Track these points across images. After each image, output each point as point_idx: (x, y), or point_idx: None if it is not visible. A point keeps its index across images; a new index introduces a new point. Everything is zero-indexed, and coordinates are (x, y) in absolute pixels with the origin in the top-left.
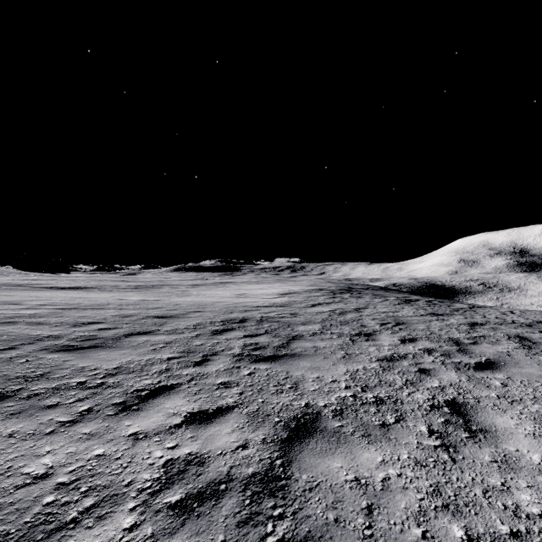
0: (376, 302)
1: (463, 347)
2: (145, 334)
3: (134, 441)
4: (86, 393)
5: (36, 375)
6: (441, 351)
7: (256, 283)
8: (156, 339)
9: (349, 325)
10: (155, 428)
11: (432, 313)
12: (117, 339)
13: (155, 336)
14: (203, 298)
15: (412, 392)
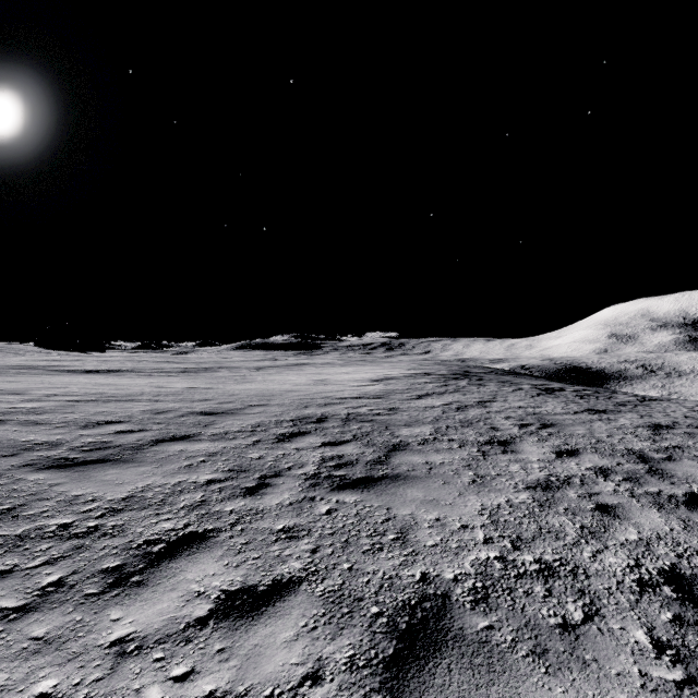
0: (506, 392)
1: (655, 466)
2: (181, 441)
3: (116, 659)
4: (66, 547)
5: (0, 511)
6: (623, 473)
7: (340, 365)
8: (195, 448)
9: (473, 427)
10: (160, 626)
11: (590, 409)
12: (139, 447)
13: (194, 444)
14: (270, 386)
15: (597, 551)
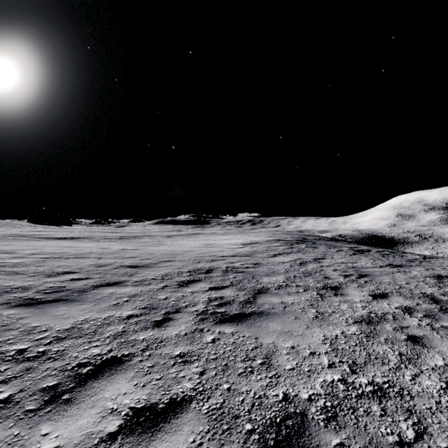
0: (332, 253)
1: (444, 306)
2: (113, 286)
3: None
4: (19, 368)
5: None
6: (422, 311)
7: (222, 234)
8: (122, 291)
9: (312, 277)
10: (79, 441)
11: (390, 264)
12: (84, 291)
13: (122, 288)
14: (175, 248)
15: (415, 375)
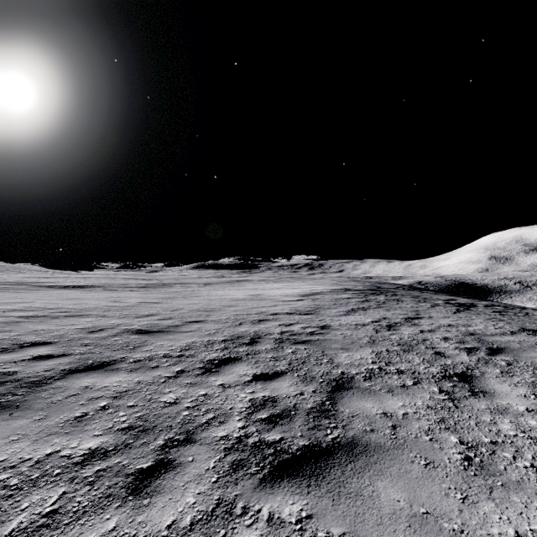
0: (426, 308)
1: None
2: (95, 371)
3: None
4: None
5: None
6: None
7: (273, 281)
8: (105, 383)
9: (416, 352)
10: None
11: (524, 329)
12: (40, 382)
13: (108, 375)
14: (212, 300)
15: None
